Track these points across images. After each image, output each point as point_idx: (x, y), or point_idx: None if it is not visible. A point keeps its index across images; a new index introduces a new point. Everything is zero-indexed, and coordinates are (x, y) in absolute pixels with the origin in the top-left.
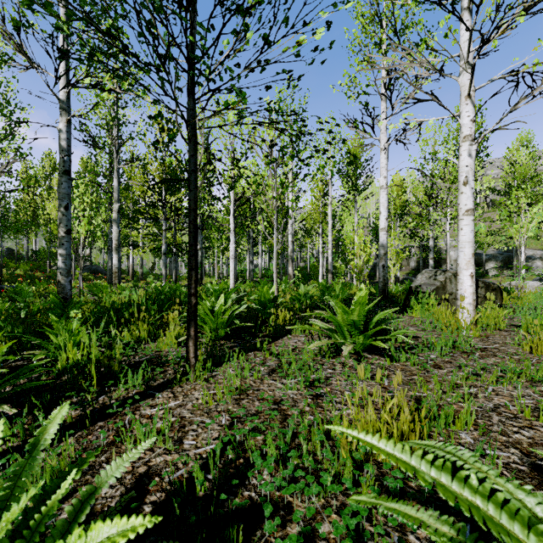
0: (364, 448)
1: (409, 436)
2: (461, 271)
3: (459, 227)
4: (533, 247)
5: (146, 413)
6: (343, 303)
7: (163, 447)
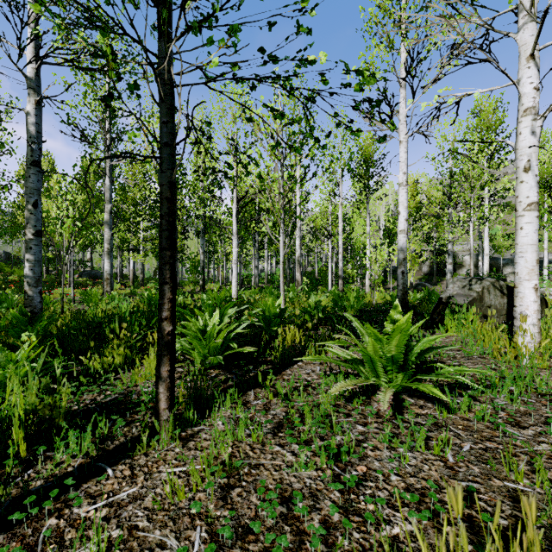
0: None
1: None
2: (522, 282)
3: (518, 226)
4: None
5: (78, 515)
6: (358, 314)
7: None
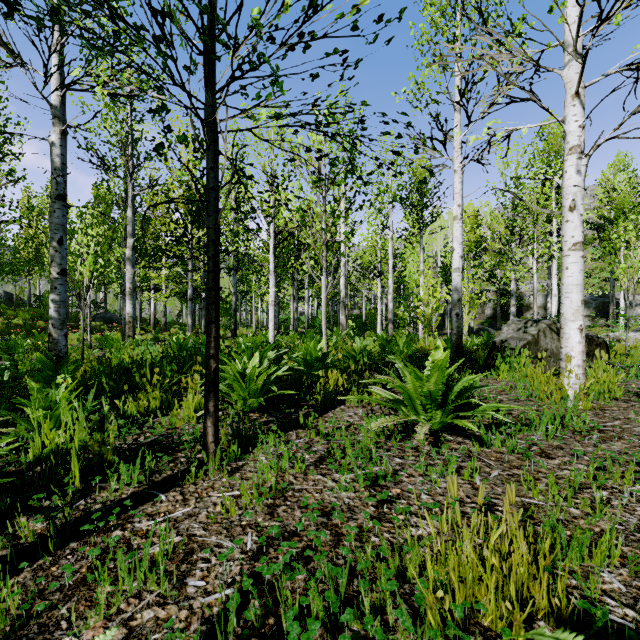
0: (462, 608)
1: (529, 584)
2: (567, 322)
3: (563, 266)
4: (632, 291)
5: (140, 528)
6: (408, 360)
7: (155, 592)
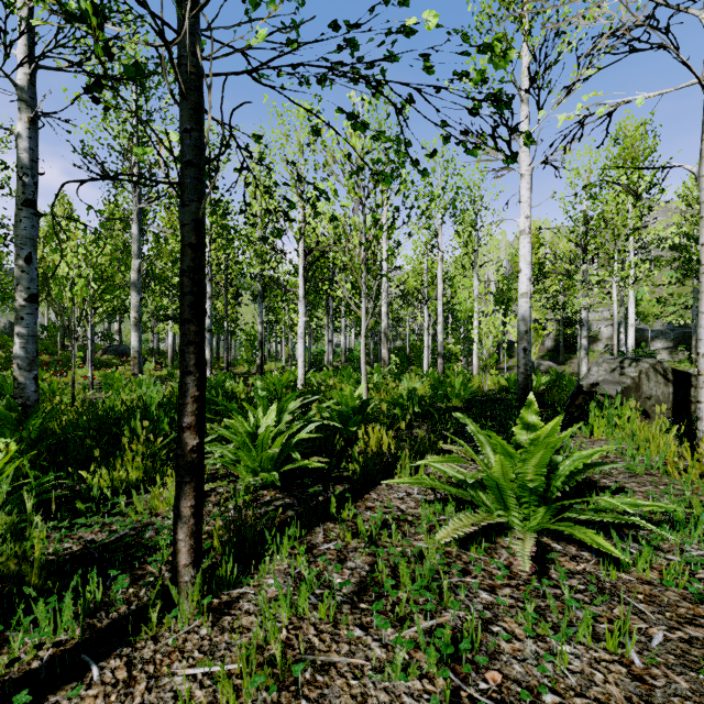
0: None
1: None
2: None
3: (703, 287)
4: None
5: None
6: (465, 405)
7: None
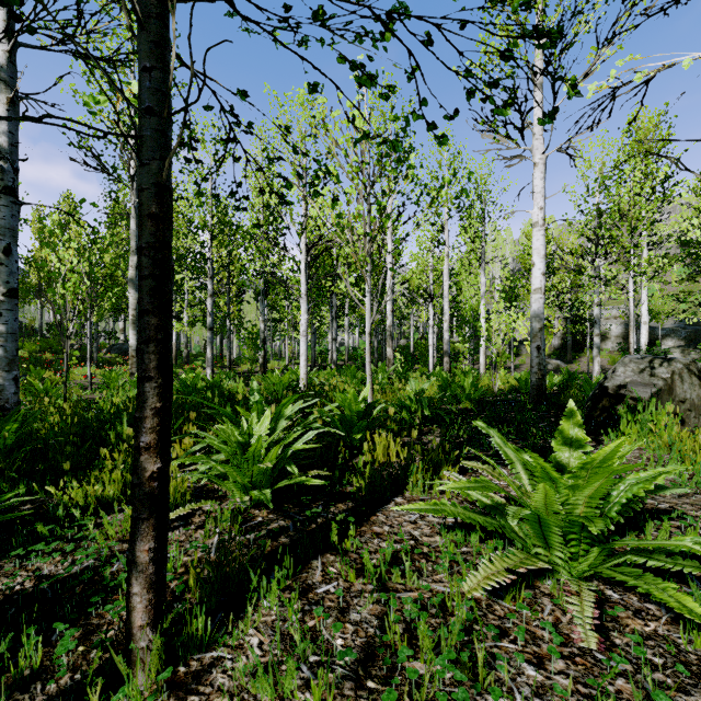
0: None
1: None
2: None
3: None
4: None
5: None
6: (476, 407)
7: None
